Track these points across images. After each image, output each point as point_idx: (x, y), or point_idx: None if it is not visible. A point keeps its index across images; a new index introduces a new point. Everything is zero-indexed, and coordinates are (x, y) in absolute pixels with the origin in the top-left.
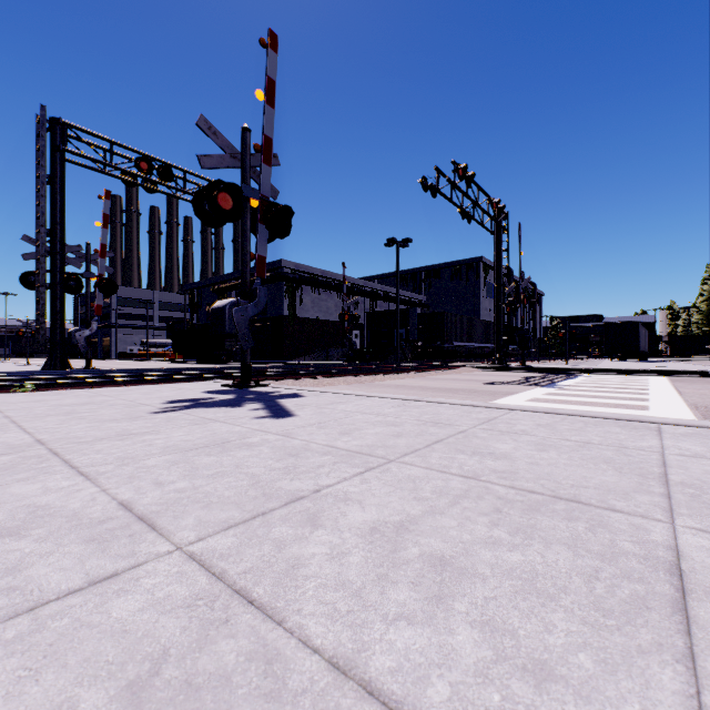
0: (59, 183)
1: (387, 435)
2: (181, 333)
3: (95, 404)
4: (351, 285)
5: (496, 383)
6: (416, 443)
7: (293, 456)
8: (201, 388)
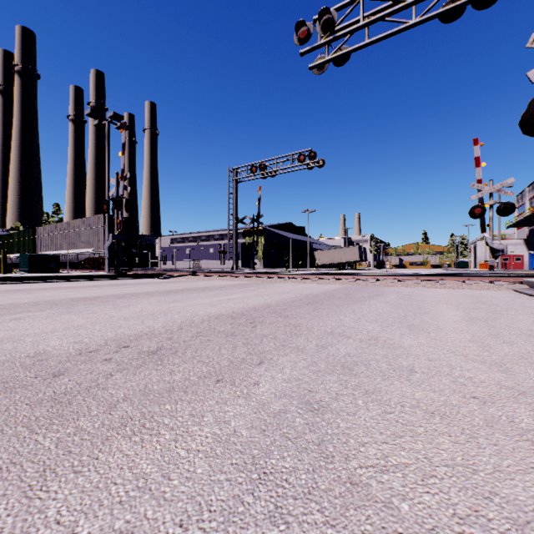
0: None
1: None
2: None
3: None
4: None
5: None
6: None
7: None
8: None
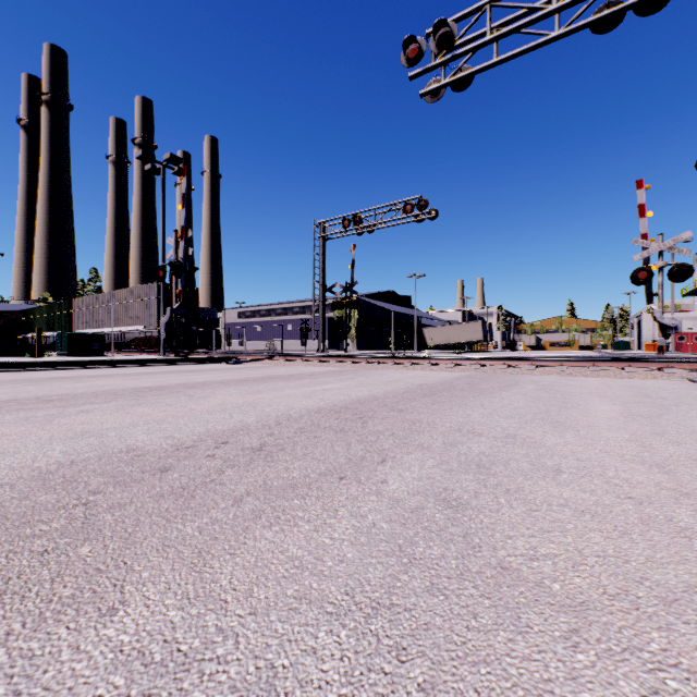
0: None
1: None
2: None
3: None
4: None
5: None
6: None
7: None
8: None
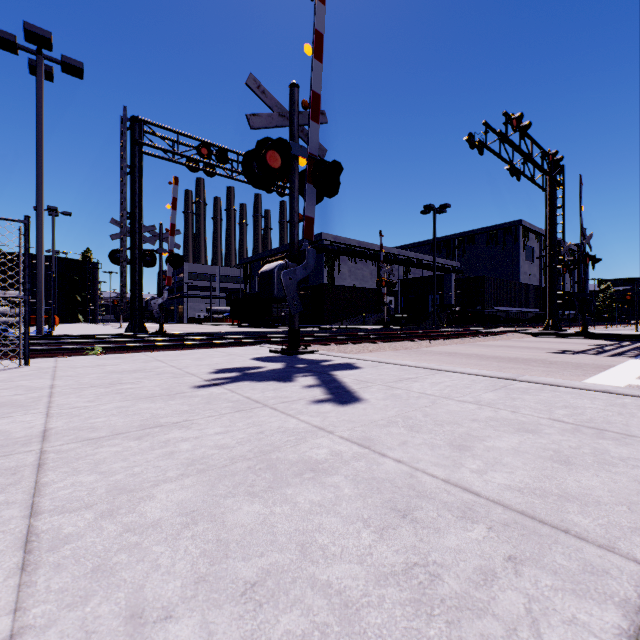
0: (137, 172)
1: (541, 458)
2: (236, 301)
3: (145, 371)
4: (385, 254)
5: (566, 352)
6: (629, 490)
7: (404, 517)
8: (250, 354)
